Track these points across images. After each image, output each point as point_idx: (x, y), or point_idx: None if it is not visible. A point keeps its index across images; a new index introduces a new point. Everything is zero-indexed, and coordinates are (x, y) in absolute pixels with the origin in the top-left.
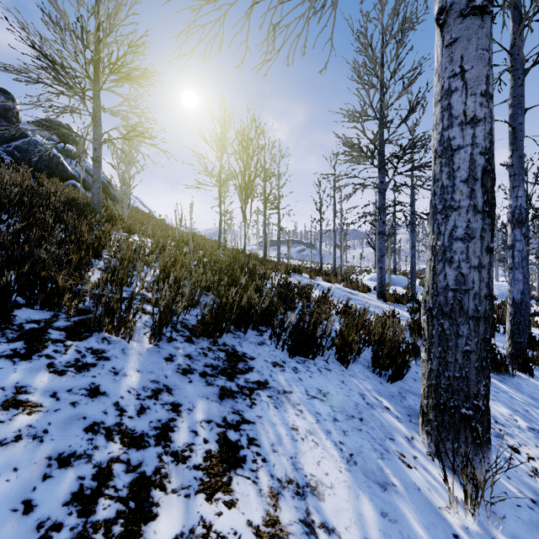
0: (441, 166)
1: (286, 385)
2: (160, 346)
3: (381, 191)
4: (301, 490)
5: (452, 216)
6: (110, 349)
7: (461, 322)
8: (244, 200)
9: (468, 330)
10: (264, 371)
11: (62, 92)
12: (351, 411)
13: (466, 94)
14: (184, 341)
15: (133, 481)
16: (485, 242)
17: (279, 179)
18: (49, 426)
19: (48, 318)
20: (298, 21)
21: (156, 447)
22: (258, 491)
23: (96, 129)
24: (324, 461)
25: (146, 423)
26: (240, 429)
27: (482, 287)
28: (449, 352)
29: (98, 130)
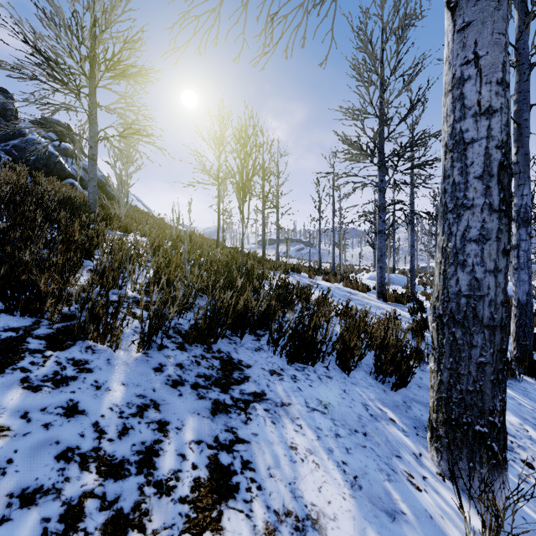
0: (453, 161)
1: (285, 396)
2: (149, 355)
3: (381, 190)
4: (300, 524)
5: (465, 215)
6: (94, 359)
7: (475, 331)
8: (242, 199)
9: (483, 340)
10: (260, 381)
11: (57, 89)
12: (354, 424)
13: (480, 83)
14: (175, 348)
15: (107, 521)
16: (501, 244)
17: (278, 178)
18: (14, 454)
19: (28, 325)
20: (297, 11)
21: (137, 476)
22: (251, 528)
23: (92, 126)
24: (326, 486)
25: (127, 446)
26: (233, 451)
27: (498, 293)
28: (461, 363)
29: (93, 127)
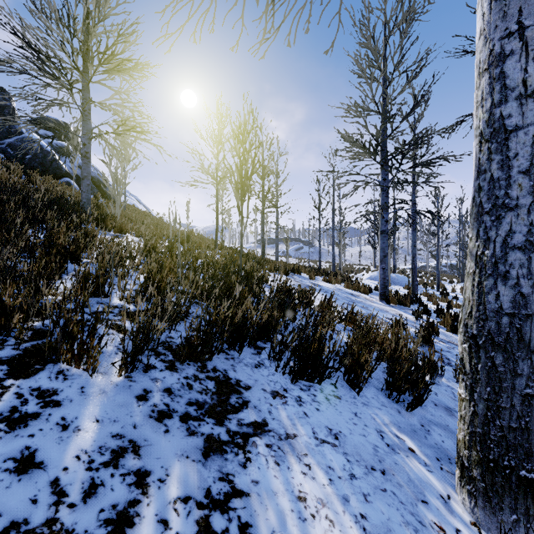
0: (490, 153)
1: (289, 425)
2: (133, 378)
3: (383, 189)
4: None
5: (507, 217)
6: (65, 387)
7: (521, 356)
8: (241, 198)
9: (530, 368)
10: (261, 406)
11: (48, 83)
12: (370, 459)
13: (526, 58)
14: (164, 368)
15: None
16: None
17: (277, 177)
18: None
19: None
20: None
21: None
22: None
23: (85, 123)
24: None
25: (93, 513)
26: (229, 509)
27: None
28: (502, 395)
29: (87, 124)
